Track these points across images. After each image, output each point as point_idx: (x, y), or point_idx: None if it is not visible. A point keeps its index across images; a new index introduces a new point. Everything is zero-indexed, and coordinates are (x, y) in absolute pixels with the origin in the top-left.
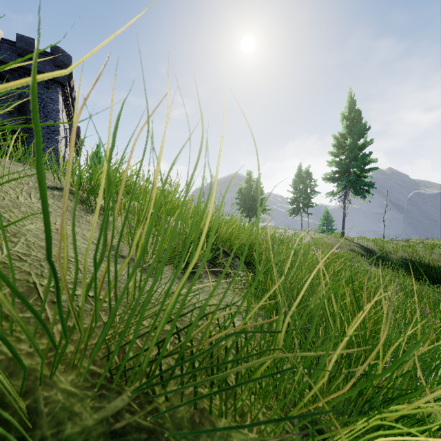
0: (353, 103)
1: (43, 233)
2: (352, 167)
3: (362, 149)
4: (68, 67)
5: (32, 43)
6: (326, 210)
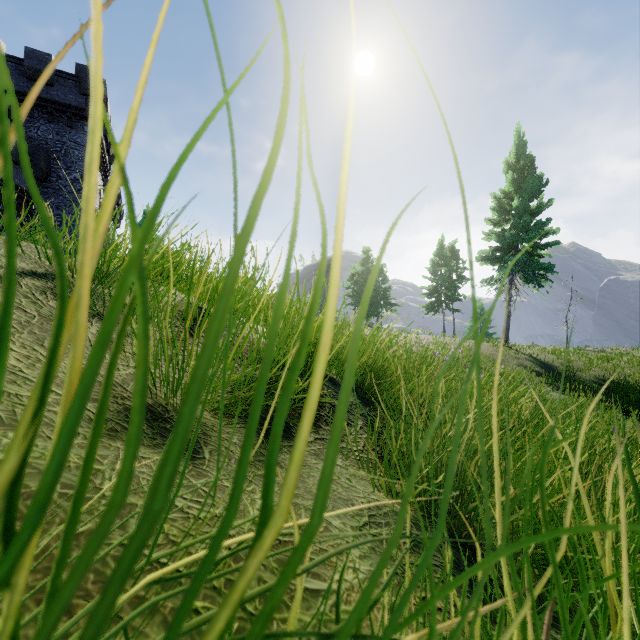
0: (523, 146)
1: None
2: (521, 241)
3: (535, 214)
4: None
5: (48, 60)
6: (479, 305)
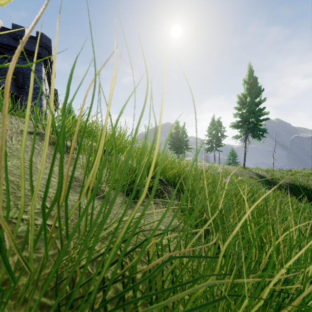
0: (252, 72)
1: (17, 169)
2: (251, 117)
3: (258, 105)
4: (0, 1)
5: (23, 30)
6: (232, 148)
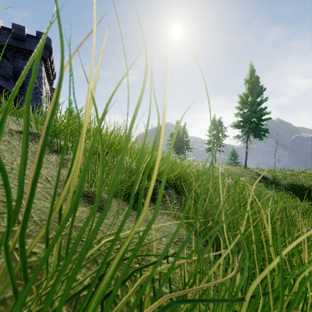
0: (253, 71)
1: None
2: (252, 117)
3: (259, 104)
4: None
5: (23, 29)
6: (233, 148)
